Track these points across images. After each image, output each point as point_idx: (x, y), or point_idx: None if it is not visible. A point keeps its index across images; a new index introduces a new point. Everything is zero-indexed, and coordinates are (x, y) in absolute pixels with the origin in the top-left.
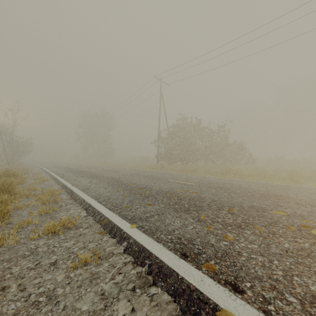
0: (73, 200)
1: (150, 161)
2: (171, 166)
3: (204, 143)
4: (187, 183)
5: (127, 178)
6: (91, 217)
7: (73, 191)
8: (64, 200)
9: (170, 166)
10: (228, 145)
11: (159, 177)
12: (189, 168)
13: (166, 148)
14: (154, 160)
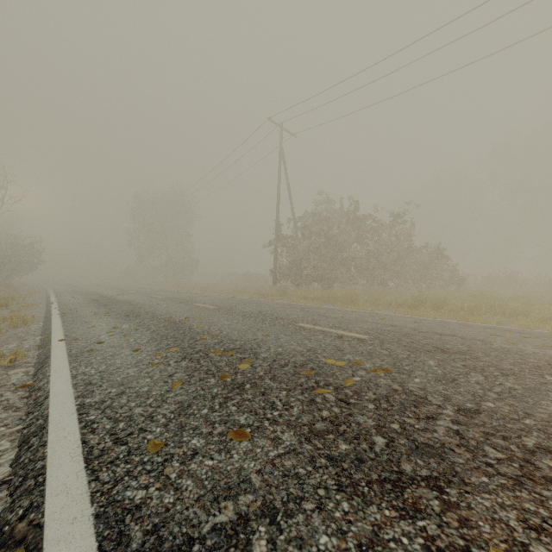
0: (24, 393)
1: (262, 282)
2: (300, 290)
3: (366, 246)
4: (347, 334)
5: (204, 319)
6: (3, 499)
7: (49, 358)
8: (4, 389)
9: (300, 291)
10: (412, 251)
11: (277, 316)
12: (338, 294)
13: (291, 256)
14: (268, 280)
